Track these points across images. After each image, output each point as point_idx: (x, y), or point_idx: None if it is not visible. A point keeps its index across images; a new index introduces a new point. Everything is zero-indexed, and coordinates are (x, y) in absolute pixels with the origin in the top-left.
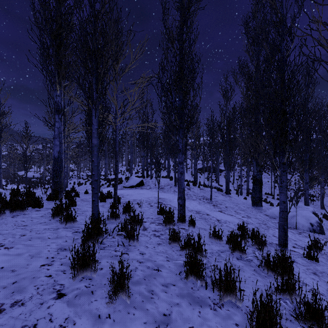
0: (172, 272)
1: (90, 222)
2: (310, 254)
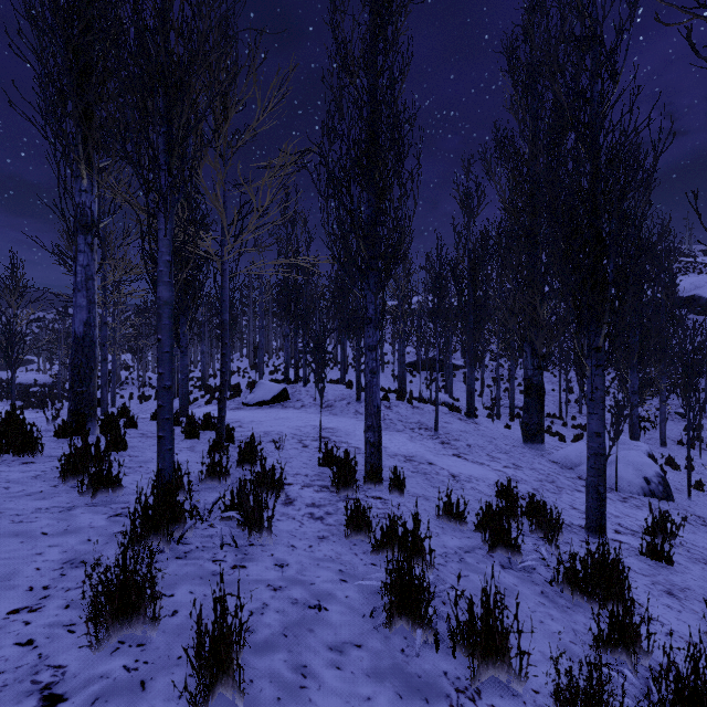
0: (355, 610)
1: (152, 490)
2: (654, 548)
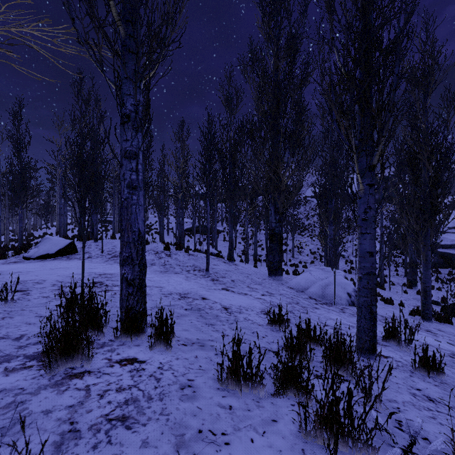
0: None
1: None
2: (428, 362)
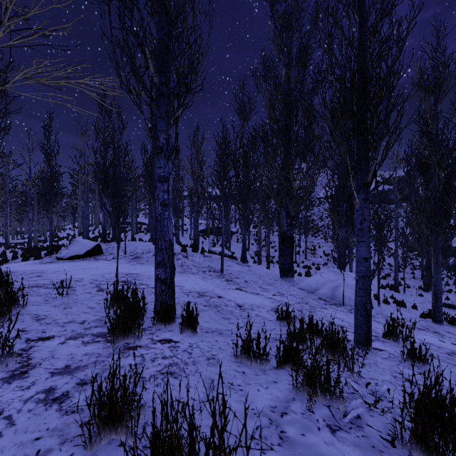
0: None
1: None
2: (414, 354)
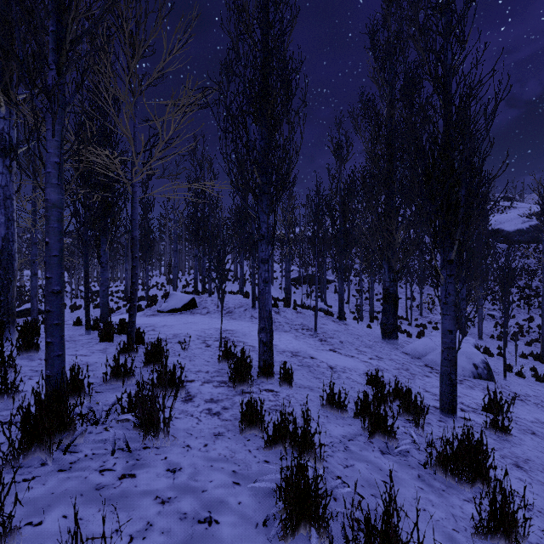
0: (248, 520)
1: (35, 400)
2: (497, 424)
